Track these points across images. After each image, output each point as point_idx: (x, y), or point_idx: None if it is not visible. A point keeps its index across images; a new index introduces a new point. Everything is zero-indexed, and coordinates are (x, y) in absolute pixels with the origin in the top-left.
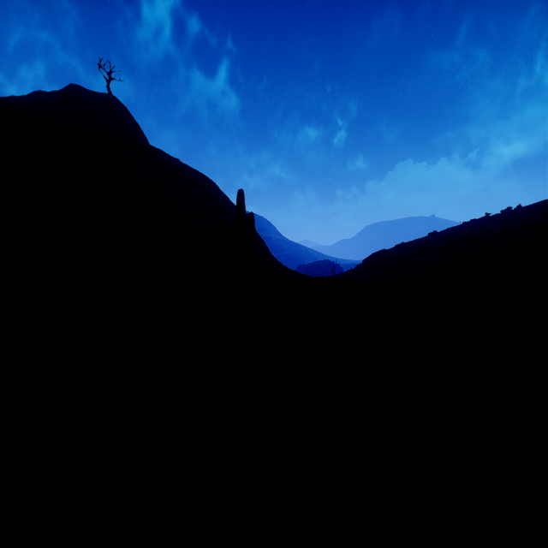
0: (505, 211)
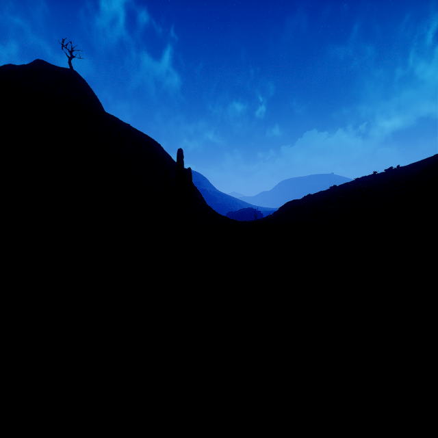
0: (388, 170)
